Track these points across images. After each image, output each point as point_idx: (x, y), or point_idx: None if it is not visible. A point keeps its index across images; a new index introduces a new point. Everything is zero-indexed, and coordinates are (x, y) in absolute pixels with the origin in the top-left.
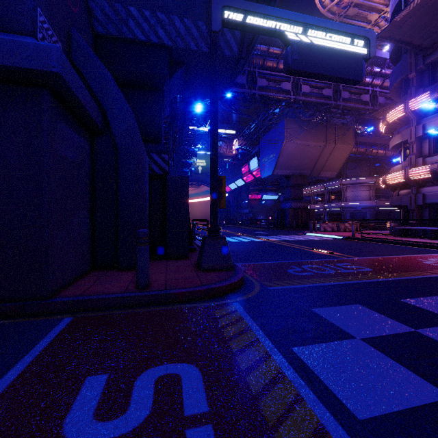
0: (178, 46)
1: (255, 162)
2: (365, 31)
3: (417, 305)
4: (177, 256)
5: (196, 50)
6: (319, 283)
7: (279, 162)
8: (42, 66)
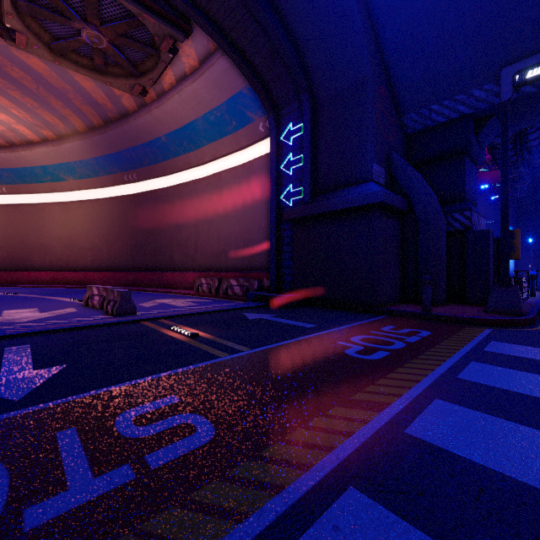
0: (481, 108)
1: None
2: None
3: None
4: (476, 303)
5: None
6: None
7: None
8: (375, 201)
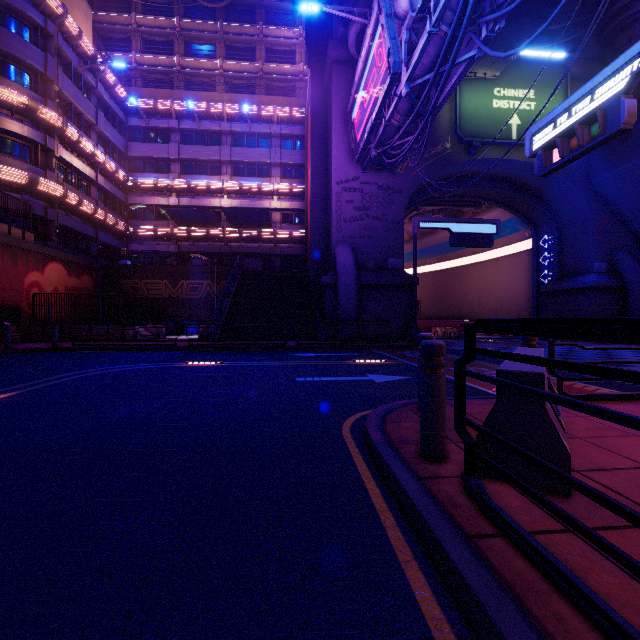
0: None
1: None
2: None
3: None
4: None
5: None
6: None
7: None
8: (589, 286)
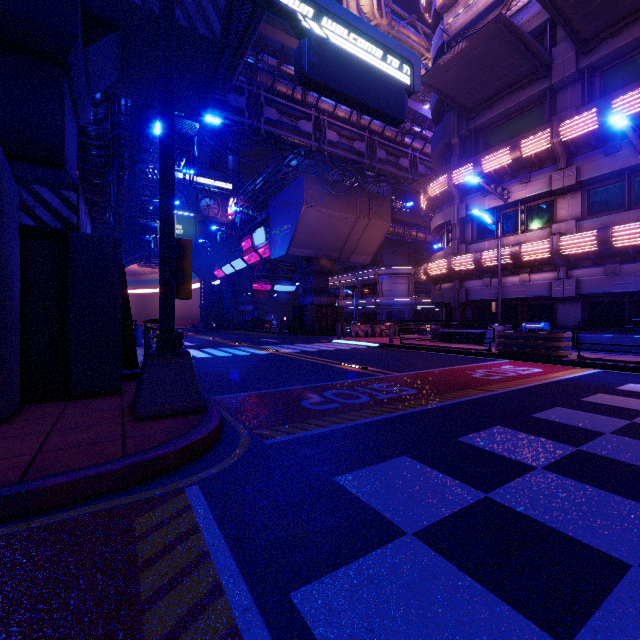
0: None
1: (262, 234)
2: (408, 51)
3: (479, 446)
4: (95, 392)
5: (140, 5)
6: (348, 422)
7: (296, 237)
8: None
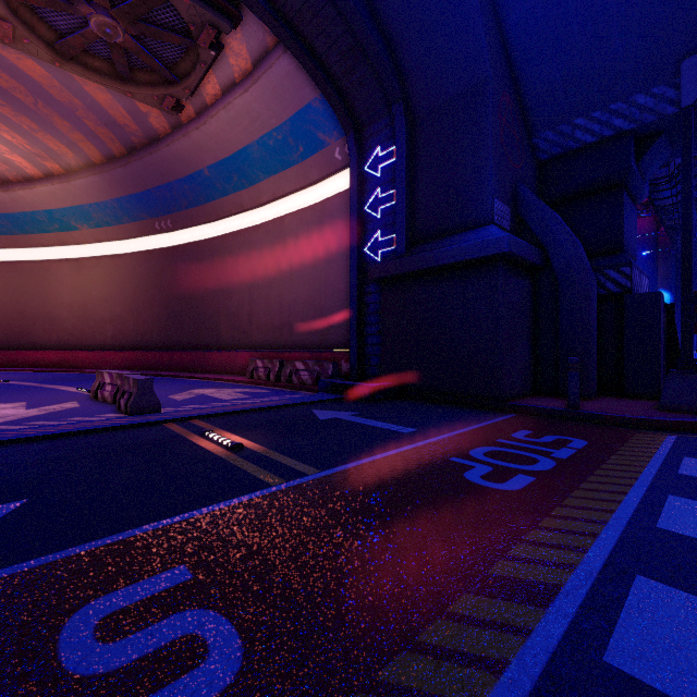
0: (646, 122)
1: None
2: None
3: None
4: (640, 396)
5: (678, 111)
6: None
7: None
8: (498, 251)
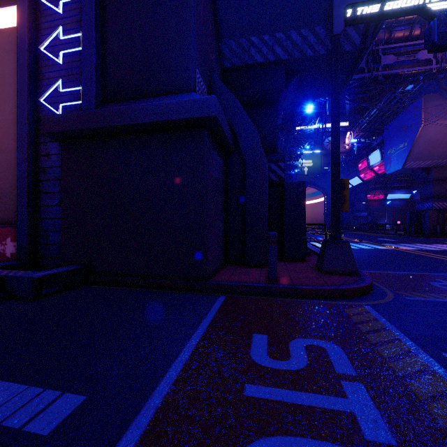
0: (294, 57)
1: (377, 155)
2: None
3: None
4: (294, 259)
5: (312, 55)
6: None
7: (413, 152)
8: (205, 113)
